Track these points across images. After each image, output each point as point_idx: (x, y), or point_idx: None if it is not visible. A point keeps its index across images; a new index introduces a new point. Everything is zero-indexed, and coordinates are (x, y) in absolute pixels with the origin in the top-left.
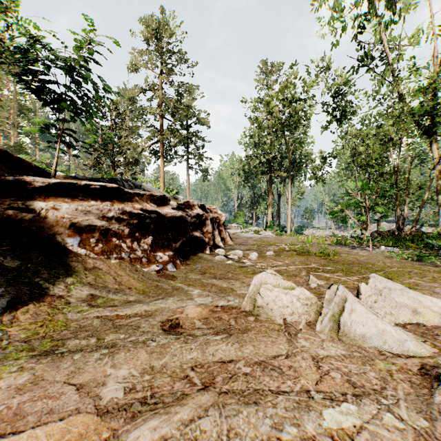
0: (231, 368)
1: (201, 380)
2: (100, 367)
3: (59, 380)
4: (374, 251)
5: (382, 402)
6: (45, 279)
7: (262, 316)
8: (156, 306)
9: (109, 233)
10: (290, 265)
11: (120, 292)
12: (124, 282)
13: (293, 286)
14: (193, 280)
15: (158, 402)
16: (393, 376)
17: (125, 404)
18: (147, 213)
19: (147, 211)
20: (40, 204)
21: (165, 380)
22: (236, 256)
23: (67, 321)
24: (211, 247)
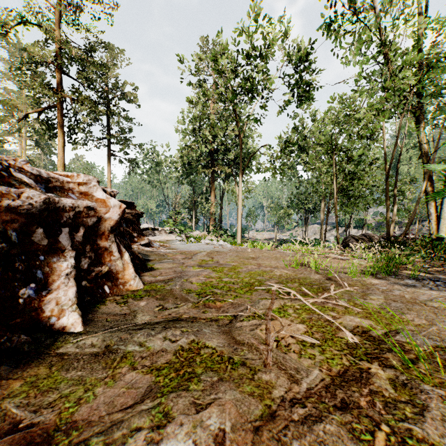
0: None
1: None
2: None
3: None
4: None
5: None
6: None
7: None
8: None
9: None
10: None
11: None
12: None
13: None
14: None
15: None
16: None
17: None
18: None
19: None
20: None
21: None
22: None
23: None
24: None
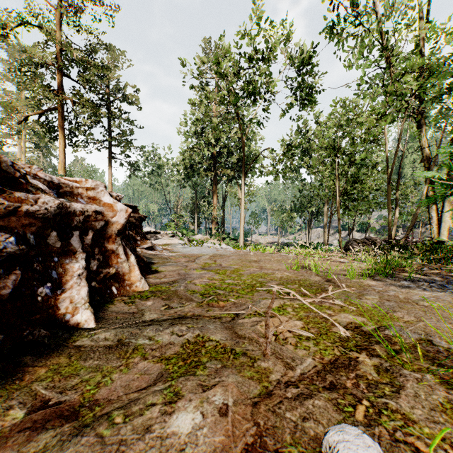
0: None
1: None
2: None
3: None
4: None
5: None
6: None
7: None
8: None
9: None
10: None
11: None
12: None
13: None
14: None
15: None
16: None
17: None
18: None
19: None
20: None
21: None
22: None
23: None
24: None
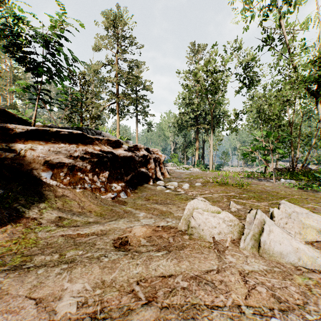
0: (171, 283)
1: (145, 294)
2: (59, 281)
3: (22, 294)
4: (276, 183)
5: (306, 318)
6: (22, 204)
7: (195, 235)
8: (110, 226)
9: (75, 168)
10: (214, 193)
11: (82, 215)
12: (86, 207)
13: (219, 210)
14: (140, 205)
15: (106, 317)
16: (311, 291)
17: (77, 319)
18: (105, 153)
19: (105, 152)
20: (21, 146)
21: (113, 294)
22: (172, 186)
23: (37, 239)
24: (153, 179)
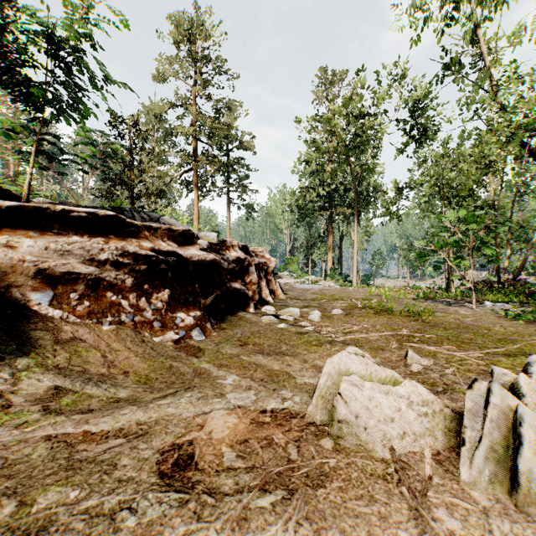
0: None
1: None
2: None
3: None
4: (479, 309)
5: None
6: None
7: (346, 438)
8: (159, 411)
9: (100, 284)
10: (370, 331)
11: (108, 381)
12: (118, 362)
13: (396, 377)
14: (227, 356)
15: None
16: None
17: None
18: (162, 255)
19: (162, 253)
20: None
21: None
22: (290, 317)
23: None
24: (256, 302)
